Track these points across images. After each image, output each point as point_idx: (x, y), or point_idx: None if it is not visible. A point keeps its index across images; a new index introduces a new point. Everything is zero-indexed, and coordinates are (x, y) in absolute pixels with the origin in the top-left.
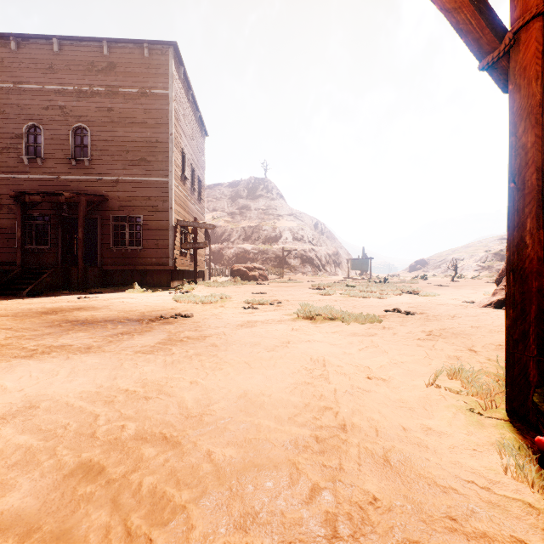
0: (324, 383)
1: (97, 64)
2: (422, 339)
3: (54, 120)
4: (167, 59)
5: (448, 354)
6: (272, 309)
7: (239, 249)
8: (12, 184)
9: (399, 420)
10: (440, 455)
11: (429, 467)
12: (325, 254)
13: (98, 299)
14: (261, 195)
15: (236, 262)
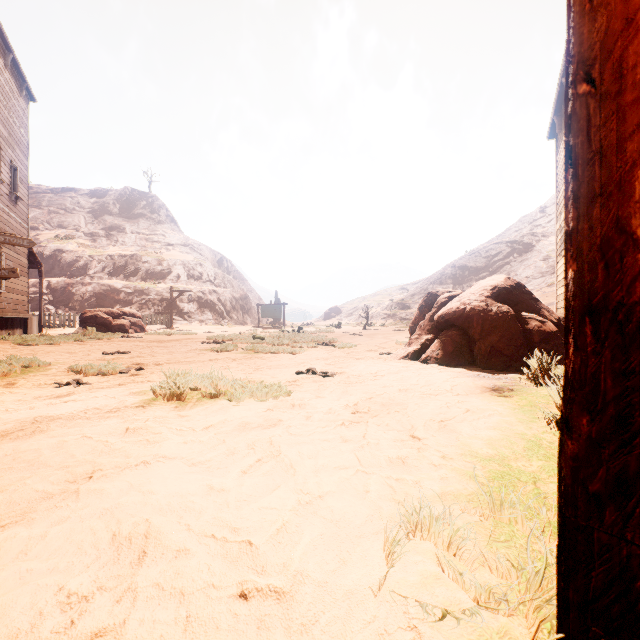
0: None
1: None
2: (348, 423)
3: None
4: None
5: (389, 455)
6: (116, 384)
7: (101, 286)
8: None
9: None
10: None
11: None
12: (231, 298)
13: None
14: (142, 215)
15: (96, 305)
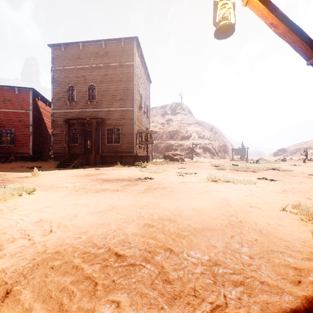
0: (229, 207)
1: (99, 53)
2: (280, 192)
3: (80, 82)
4: (132, 46)
5: (294, 199)
6: (192, 176)
7: (167, 143)
8: (62, 114)
9: (266, 221)
10: (284, 232)
11: (279, 234)
12: (218, 146)
13: (104, 170)
14: (179, 112)
15: (166, 151)
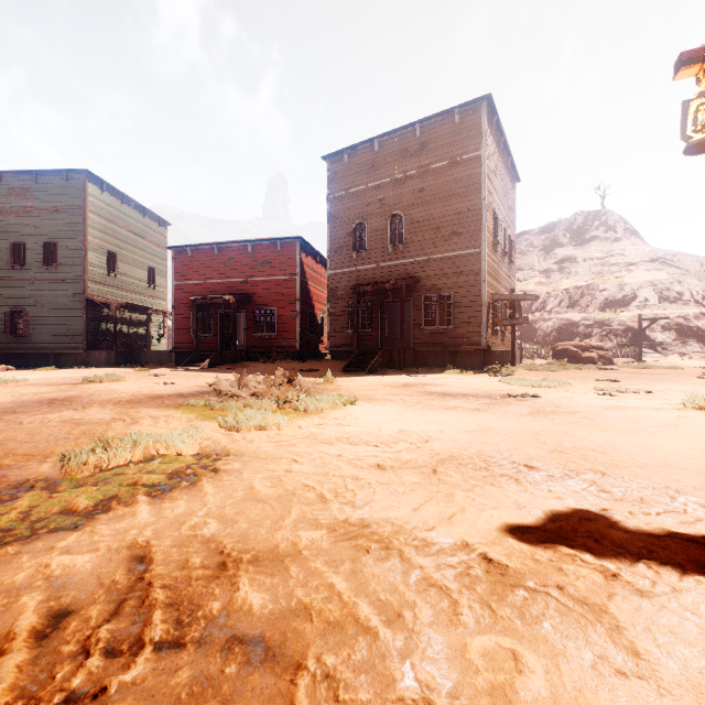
0: None
1: (409, 149)
2: None
3: (375, 213)
4: (479, 117)
5: None
6: (639, 398)
7: (560, 321)
8: (344, 277)
9: None
10: None
11: None
12: None
13: (428, 378)
14: (594, 238)
15: (556, 339)
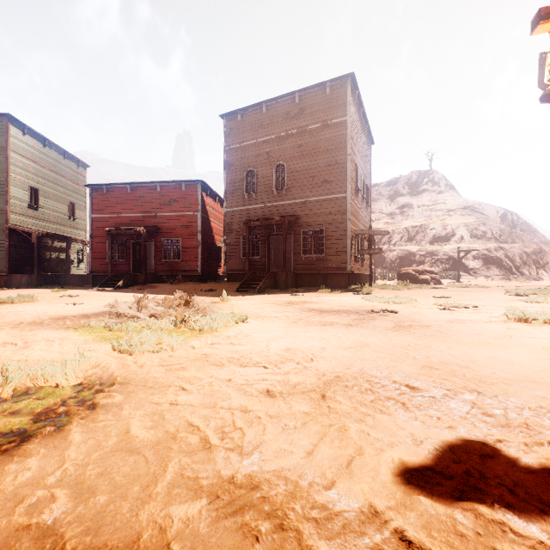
0: None
1: (291, 112)
2: None
3: (263, 163)
4: (344, 90)
5: None
6: (471, 312)
7: (402, 251)
8: (238, 214)
9: None
10: None
11: None
12: (521, 253)
13: (306, 296)
14: (425, 190)
15: (399, 265)
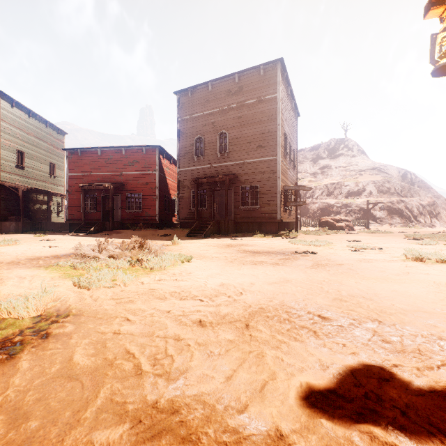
0: None
1: (231, 90)
2: None
3: (209, 131)
4: (275, 72)
5: None
6: (377, 253)
7: (322, 204)
8: (189, 173)
9: None
10: None
11: None
12: (418, 205)
13: (243, 240)
14: (341, 154)
15: (320, 214)
